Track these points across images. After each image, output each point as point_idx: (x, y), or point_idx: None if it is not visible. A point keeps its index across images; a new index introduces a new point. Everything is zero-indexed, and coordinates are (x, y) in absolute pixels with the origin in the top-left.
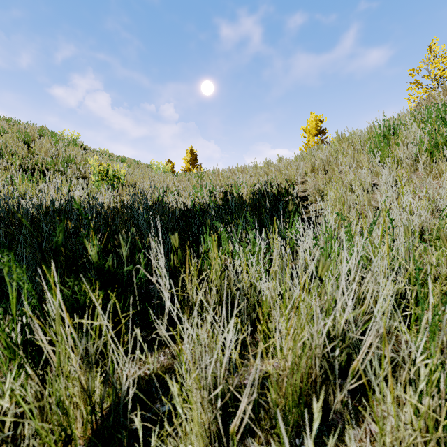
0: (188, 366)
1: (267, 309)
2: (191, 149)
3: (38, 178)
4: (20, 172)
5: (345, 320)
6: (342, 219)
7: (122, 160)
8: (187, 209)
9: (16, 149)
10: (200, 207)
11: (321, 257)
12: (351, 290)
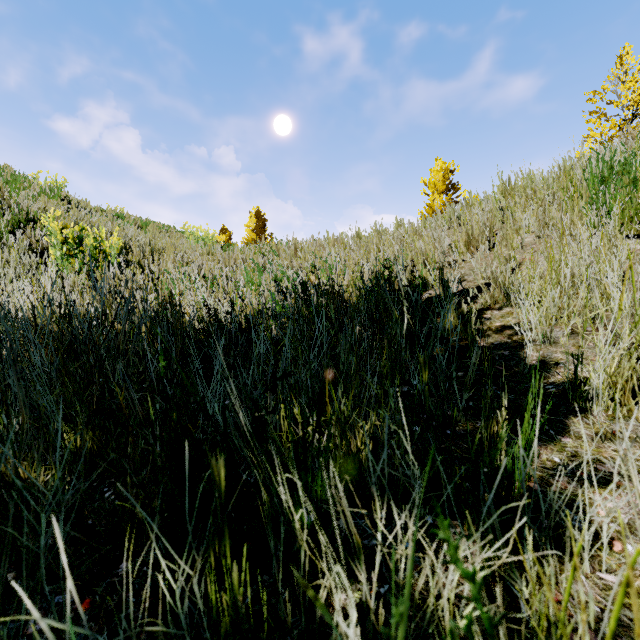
0: None
1: None
2: (257, 211)
3: None
4: None
5: None
6: None
7: (143, 224)
8: (218, 323)
9: None
10: (249, 320)
11: None
12: None
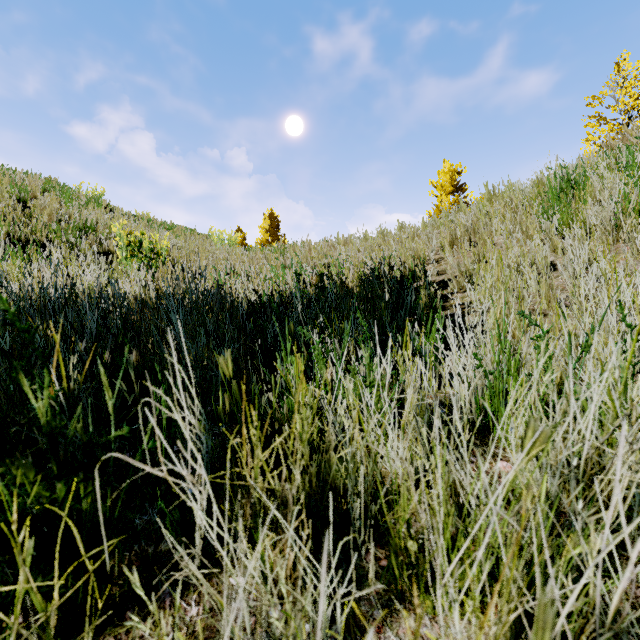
0: (245, 634)
1: (404, 512)
2: (271, 212)
3: (32, 253)
4: (3, 244)
5: (620, 595)
6: (531, 324)
7: (169, 228)
8: (260, 301)
9: (4, 209)
10: (281, 299)
11: (531, 418)
12: (582, 480)
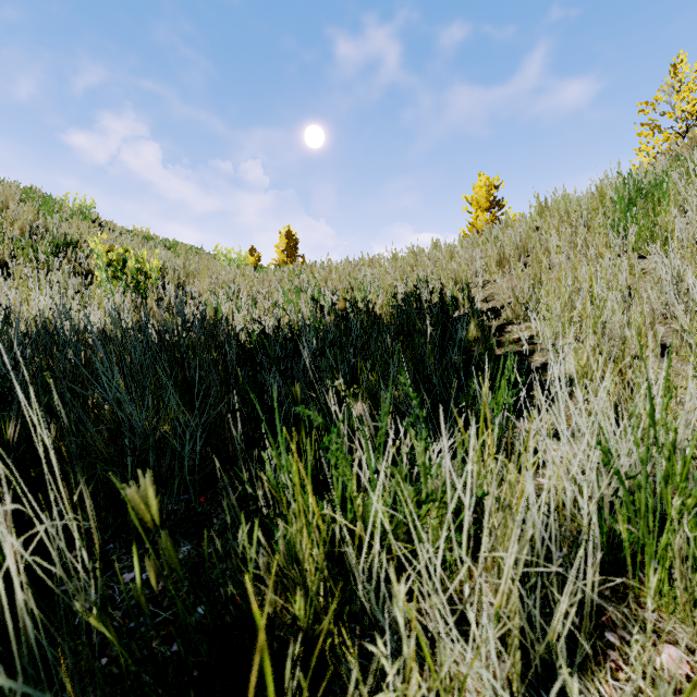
0: None
1: None
2: (288, 230)
3: None
4: None
5: None
6: None
7: (171, 246)
8: (265, 335)
9: None
10: (292, 332)
11: None
12: None
